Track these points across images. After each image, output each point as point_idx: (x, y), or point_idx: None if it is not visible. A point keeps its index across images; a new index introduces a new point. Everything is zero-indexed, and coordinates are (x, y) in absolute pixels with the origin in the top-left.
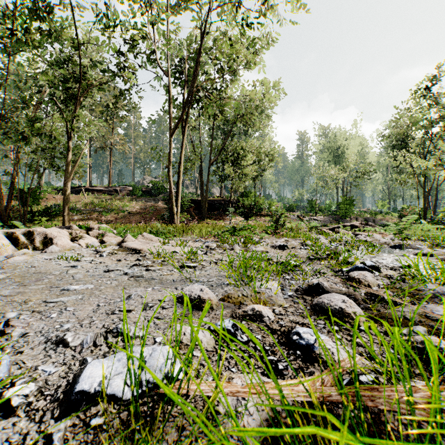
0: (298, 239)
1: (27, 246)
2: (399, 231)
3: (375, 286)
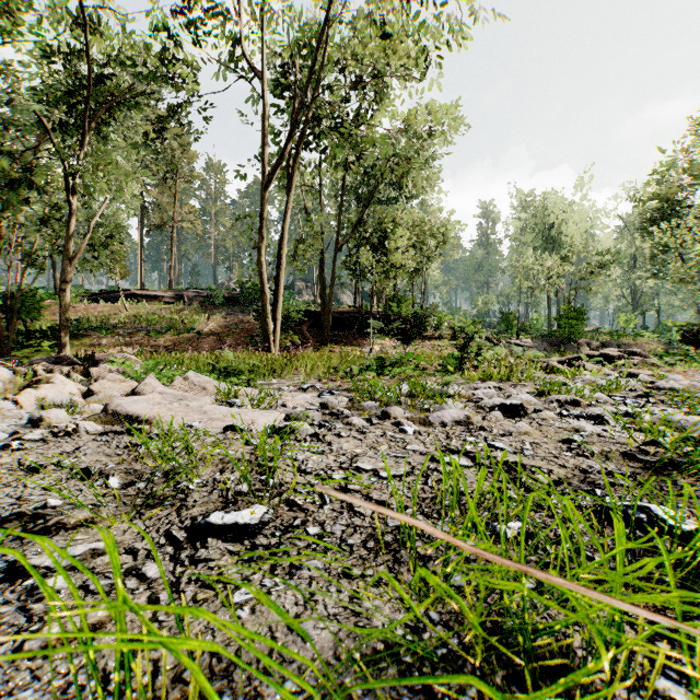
0: (518, 384)
1: None
2: None
3: None
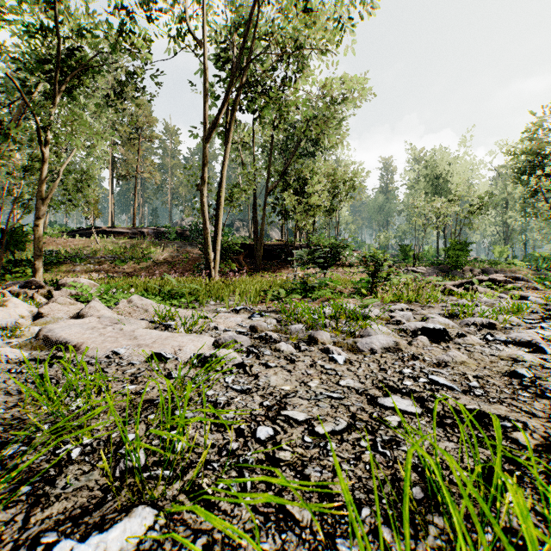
0: (426, 306)
1: None
2: None
3: None
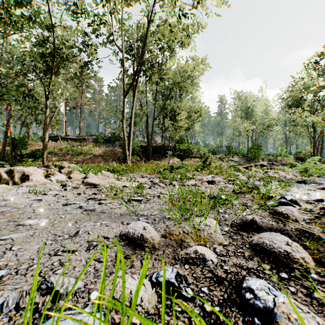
0: (222, 175)
1: (8, 181)
2: (304, 169)
3: (301, 220)
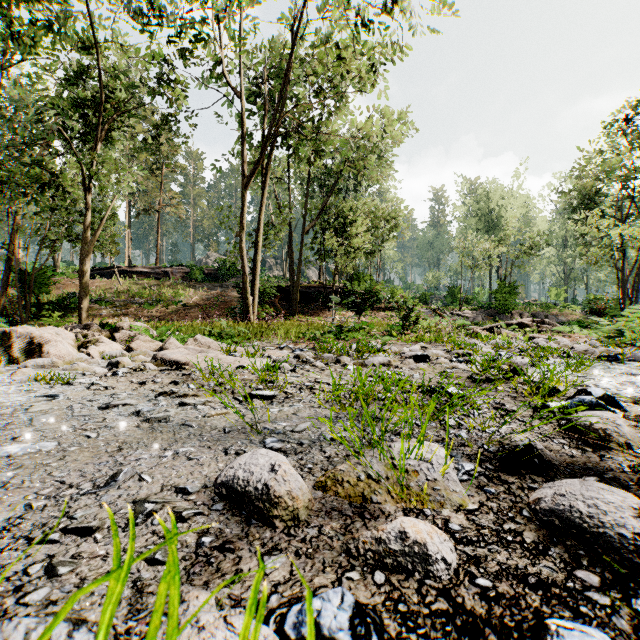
0: (441, 345)
1: None
2: (617, 332)
3: (637, 445)
